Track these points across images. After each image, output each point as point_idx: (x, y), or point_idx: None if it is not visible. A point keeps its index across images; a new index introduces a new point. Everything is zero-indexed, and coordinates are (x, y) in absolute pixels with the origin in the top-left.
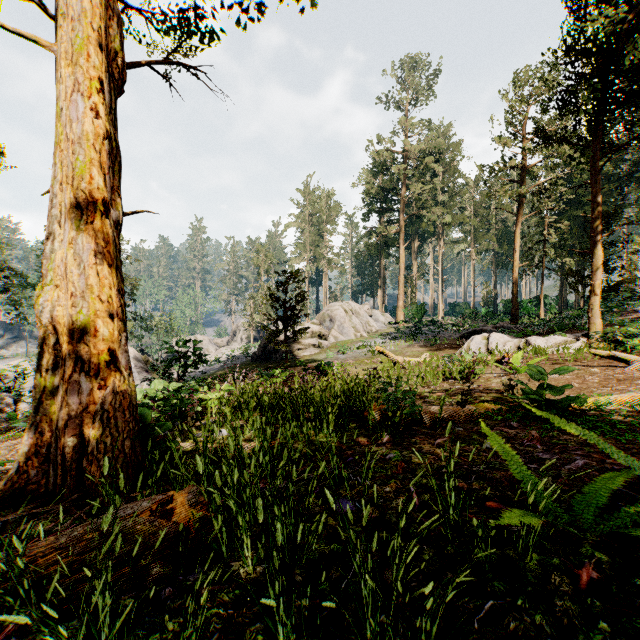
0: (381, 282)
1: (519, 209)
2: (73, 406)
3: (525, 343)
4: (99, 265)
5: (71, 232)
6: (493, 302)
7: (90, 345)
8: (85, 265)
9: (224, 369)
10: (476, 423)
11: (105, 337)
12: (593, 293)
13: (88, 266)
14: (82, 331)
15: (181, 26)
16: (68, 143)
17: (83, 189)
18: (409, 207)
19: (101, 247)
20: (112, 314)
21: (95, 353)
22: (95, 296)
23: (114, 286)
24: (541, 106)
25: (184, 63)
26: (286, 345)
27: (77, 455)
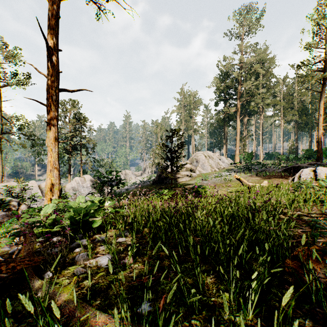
0: (225, 140)
1: (322, 88)
2: None
3: None
4: None
5: None
6: (295, 151)
7: None
8: None
9: (137, 188)
10: None
11: None
12: None
13: None
14: None
15: None
16: None
17: None
18: (241, 97)
19: None
20: None
21: None
22: None
23: None
24: None
25: None
26: (171, 174)
27: None
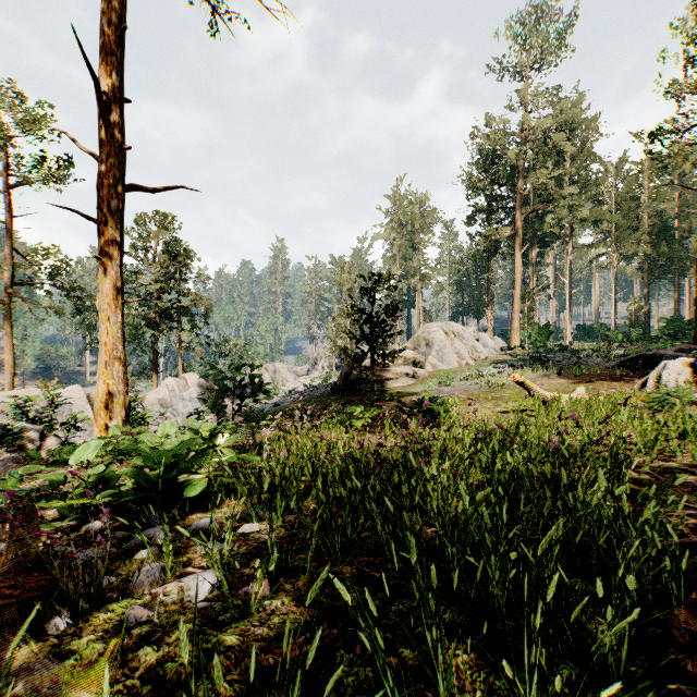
0: (489, 299)
1: None
2: None
3: None
4: None
5: None
6: (644, 322)
7: None
8: None
9: (299, 401)
10: None
11: None
12: None
13: None
14: None
15: None
16: None
17: None
18: (525, 205)
19: None
20: None
21: None
22: None
23: None
24: None
25: None
26: (372, 372)
27: None
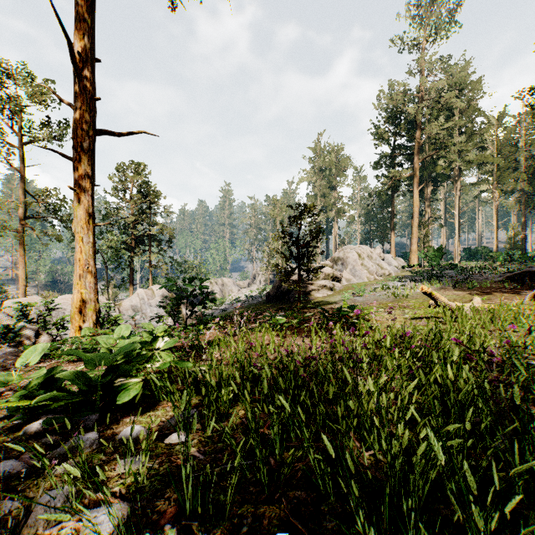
0: (392, 227)
1: None
2: None
3: None
4: None
5: None
6: (521, 245)
7: None
8: None
9: (241, 308)
10: None
11: None
12: None
13: None
14: None
15: None
16: None
17: None
18: (421, 152)
19: None
20: None
21: None
22: None
23: None
24: None
25: None
26: (299, 285)
27: None
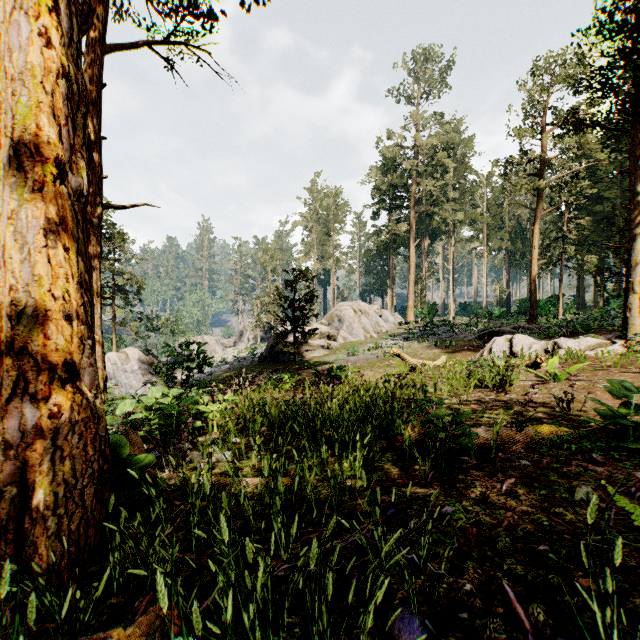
0: (390, 281)
1: (538, 204)
2: (13, 442)
3: (553, 345)
4: (51, 248)
5: (12, 203)
6: (506, 302)
7: (38, 357)
8: (31, 248)
9: (230, 371)
10: (541, 452)
11: (59, 346)
12: (631, 291)
13: (35, 249)
14: (26, 338)
15: (184, 8)
16: (8, 81)
17: (27, 143)
18: (419, 205)
19: (54, 224)
20: (69, 315)
21: (45, 368)
22: (45, 290)
23: (73, 277)
24: (572, 87)
25: (186, 44)
26: (294, 347)
27: (17, 510)
